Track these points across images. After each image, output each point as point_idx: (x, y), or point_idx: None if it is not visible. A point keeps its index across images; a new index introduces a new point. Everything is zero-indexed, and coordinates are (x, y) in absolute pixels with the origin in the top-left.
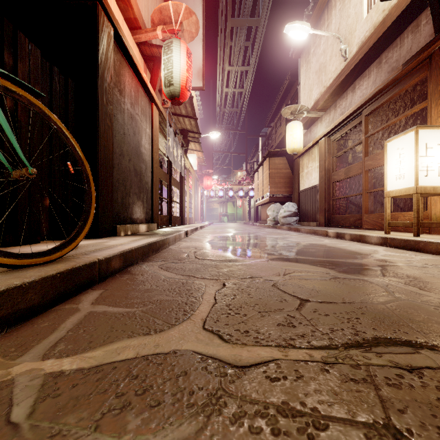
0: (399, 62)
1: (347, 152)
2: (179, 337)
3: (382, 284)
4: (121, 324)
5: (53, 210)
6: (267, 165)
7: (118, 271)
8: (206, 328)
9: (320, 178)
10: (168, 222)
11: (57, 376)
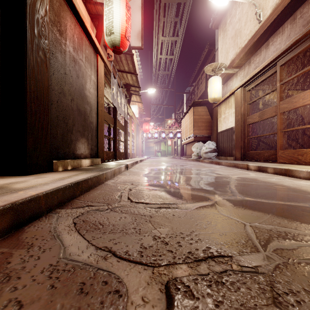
0: None
1: (258, 100)
2: None
3: None
4: None
5: None
6: (191, 112)
7: None
8: None
9: (236, 121)
10: (113, 157)
11: None
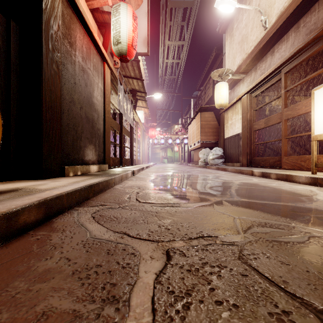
0: (317, 25)
1: (265, 106)
2: None
3: None
4: None
5: None
6: (198, 118)
7: (35, 225)
8: None
9: (243, 127)
10: (119, 163)
11: None
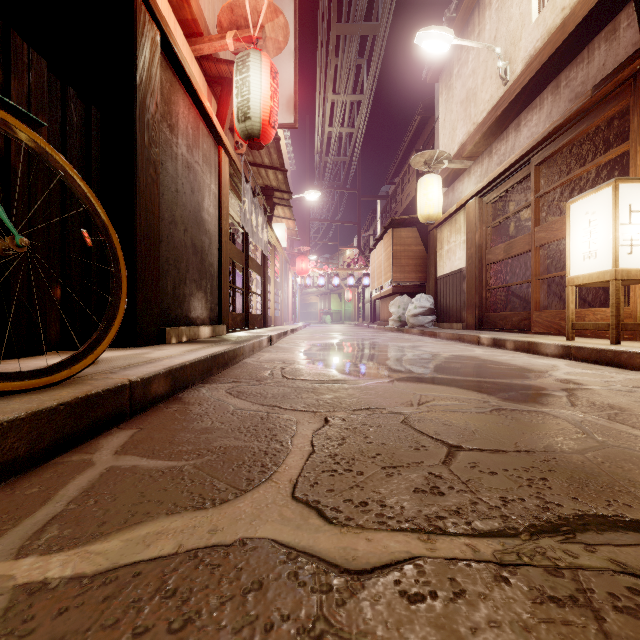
0: (586, 86)
1: (508, 220)
2: (251, 514)
3: (573, 419)
4: (158, 490)
5: (57, 303)
6: (389, 239)
7: (163, 398)
8: (297, 496)
9: (468, 258)
10: (243, 323)
11: (35, 591)
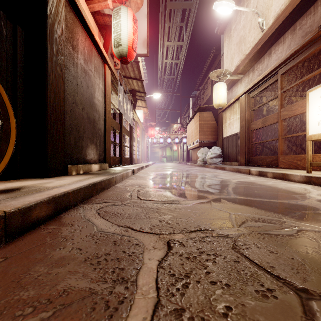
0: (312, 27)
1: (262, 106)
2: None
3: None
4: None
5: None
6: (197, 118)
7: (45, 219)
8: None
9: (241, 127)
10: (119, 162)
11: None
